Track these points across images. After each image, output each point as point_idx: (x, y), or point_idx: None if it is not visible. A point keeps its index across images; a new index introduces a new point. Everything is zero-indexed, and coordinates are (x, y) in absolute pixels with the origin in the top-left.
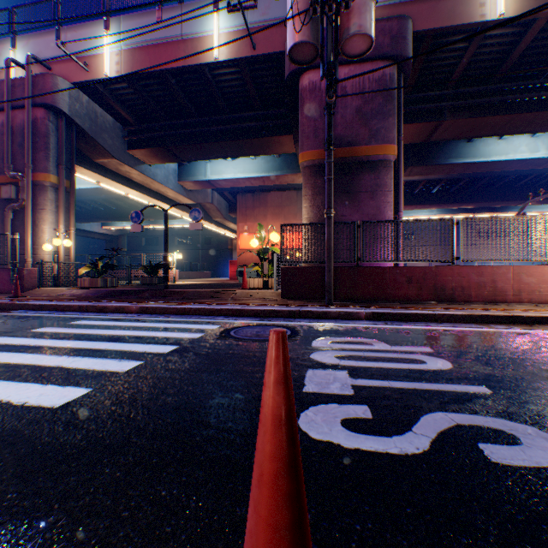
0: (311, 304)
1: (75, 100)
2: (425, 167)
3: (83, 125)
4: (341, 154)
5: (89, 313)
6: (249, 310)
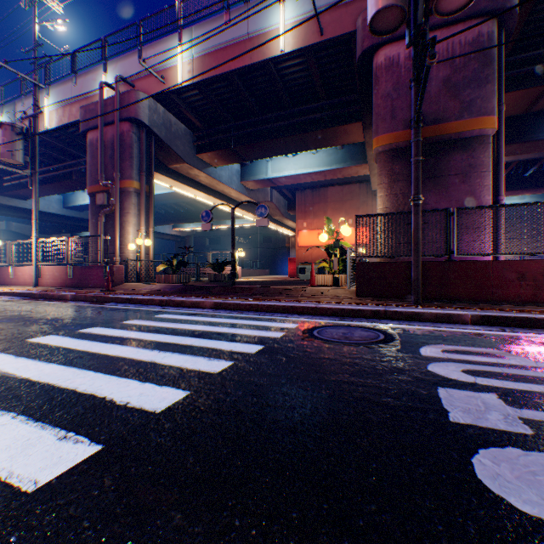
0: (394, 303)
1: (153, 112)
2: (520, 144)
3: (160, 134)
4: (423, 134)
5: (168, 307)
6: (326, 308)
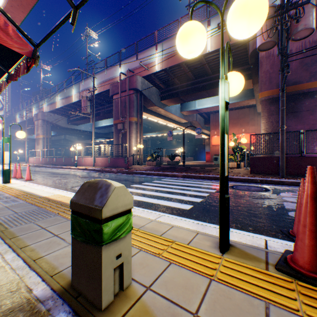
0: (270, 177)
1: (143, 84)
2: None
3: (145, 94)
4: (287, 90)
5: (162, 176)
6: (236, 178)
